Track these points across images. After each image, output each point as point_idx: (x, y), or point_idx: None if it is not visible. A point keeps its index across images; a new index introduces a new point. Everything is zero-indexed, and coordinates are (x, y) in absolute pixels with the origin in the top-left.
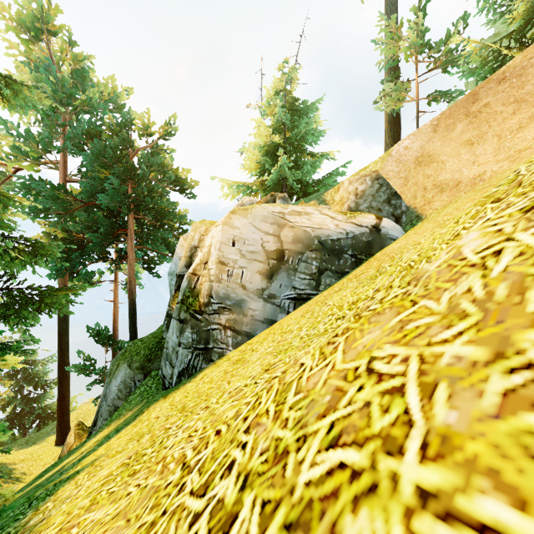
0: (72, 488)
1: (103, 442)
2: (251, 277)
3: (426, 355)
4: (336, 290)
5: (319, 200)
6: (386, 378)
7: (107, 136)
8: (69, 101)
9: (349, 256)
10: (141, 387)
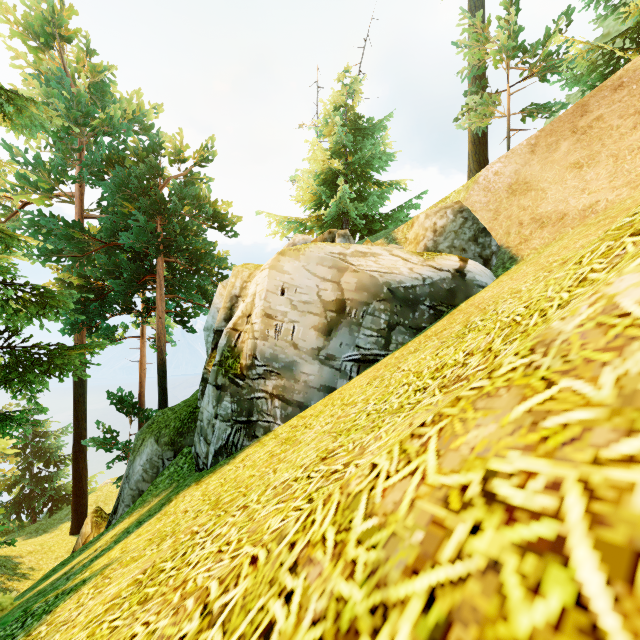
0: (72, 607)
1: (121, 538)
2: (304, 333)
3: (597, 484)
4: (411, 351)
5: (389, 239)
6: (523, 517)
7: (131, 163)
8: (86, 121)
9: (426, 307)
10: (170, 467)
